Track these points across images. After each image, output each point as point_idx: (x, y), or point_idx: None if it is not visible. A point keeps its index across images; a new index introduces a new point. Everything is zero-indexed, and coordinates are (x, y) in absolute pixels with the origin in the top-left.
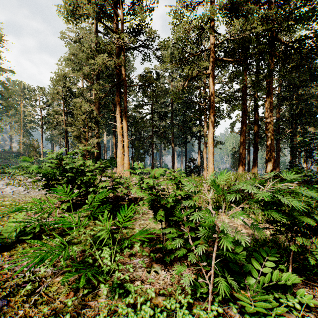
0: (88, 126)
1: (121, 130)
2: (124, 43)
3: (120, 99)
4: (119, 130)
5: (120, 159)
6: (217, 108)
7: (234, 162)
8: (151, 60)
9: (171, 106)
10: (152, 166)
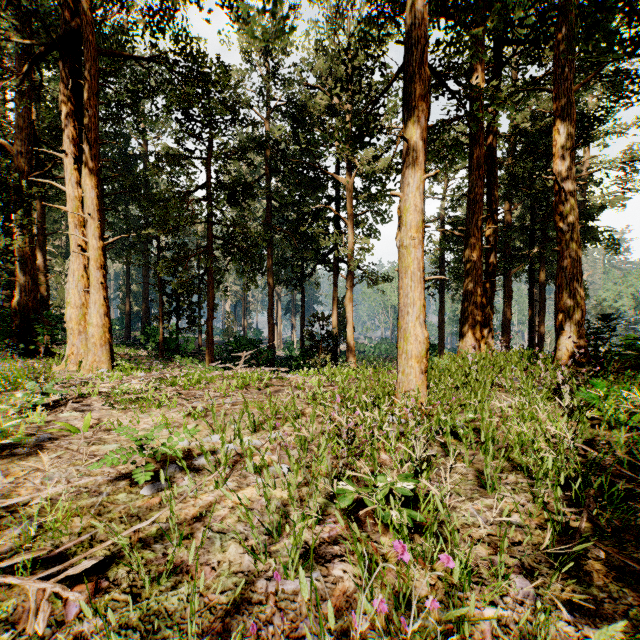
0: None
1: (80, 209)
2: None
3: (79, 101)
4: (71, 210)
5: (77, 310)
6: None
7: None
8: (197, 4)
9: (267, 181)
10: (210, 335)
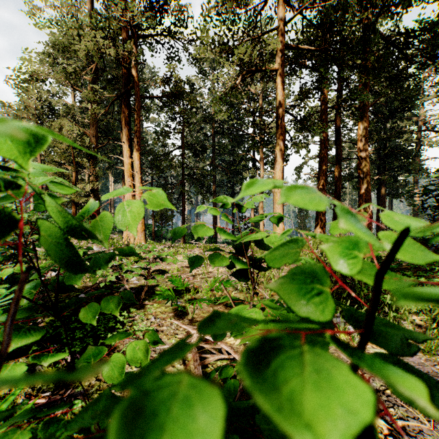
0: (75, 163)
1: (130, 168)
2: (136, 26)
3: (130, 118)
4: (126, 169)
5: None
6: (287, 131)
7: (299, 222)
8: (180, 61)
9: (212, 139)
10: None
